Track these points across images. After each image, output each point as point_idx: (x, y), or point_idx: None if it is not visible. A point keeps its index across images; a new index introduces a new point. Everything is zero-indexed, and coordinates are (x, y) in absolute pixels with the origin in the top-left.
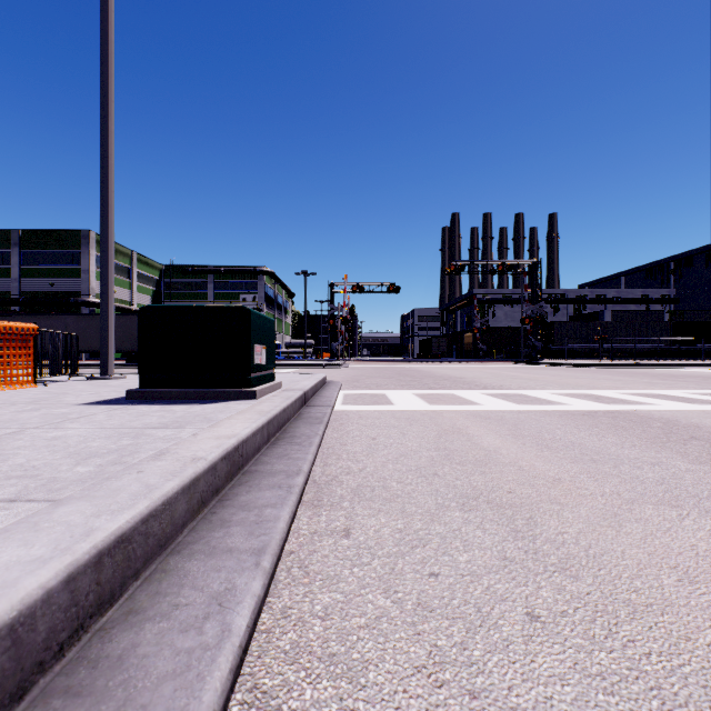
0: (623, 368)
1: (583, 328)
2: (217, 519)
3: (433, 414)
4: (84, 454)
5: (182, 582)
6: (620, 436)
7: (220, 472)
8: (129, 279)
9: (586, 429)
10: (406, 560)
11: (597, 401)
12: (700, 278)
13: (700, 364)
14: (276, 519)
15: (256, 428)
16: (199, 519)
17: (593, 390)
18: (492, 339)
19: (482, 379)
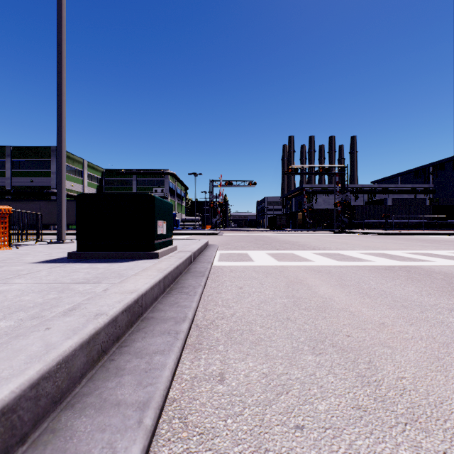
0: (401, 235)
1: (374, 209)
2: (113, 367)
3: (281, 269)
4: (13, 308)
5: (66, 447)
6: (417, 285)
7: (121, 323)
8: (82, 178)
9: (390, 280)
10: (272, 409)
11: (391, 259)
12: (449, 177)
13: (451, 233)
14: (162, 367)
15: (153, 283)
16: (98, 367)
17: (387, 251)
18: (315, 216)
19: (311, 243)
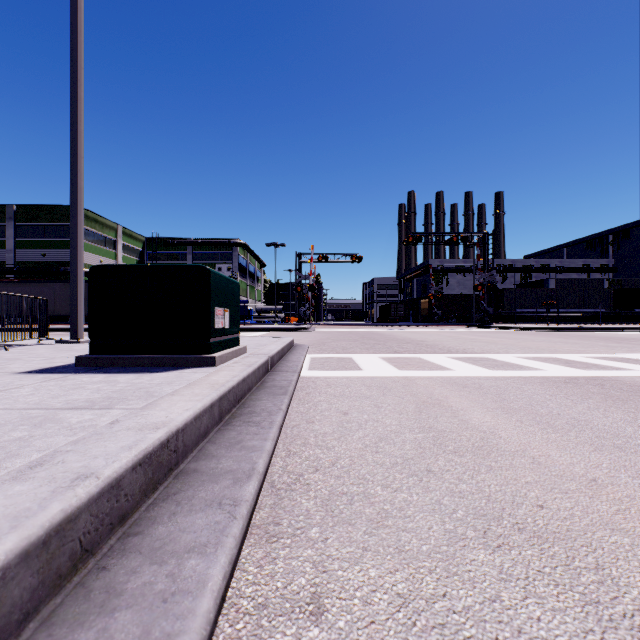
0: (571, 331)
1: (531, 294)
2: (101, 587)
3: (406, 382)
4: None
5: None
6: (624, 409)
7: (130, 488)
8: (115, 250)
9: (579, 400)
10: None
11: (569, 366)
12: (636, 249)
13: None
14: (198, 587)
15: (200, 409)
16: (71, 587)
17: (558, 354)
18: (446, 305)
19: (443, 342)
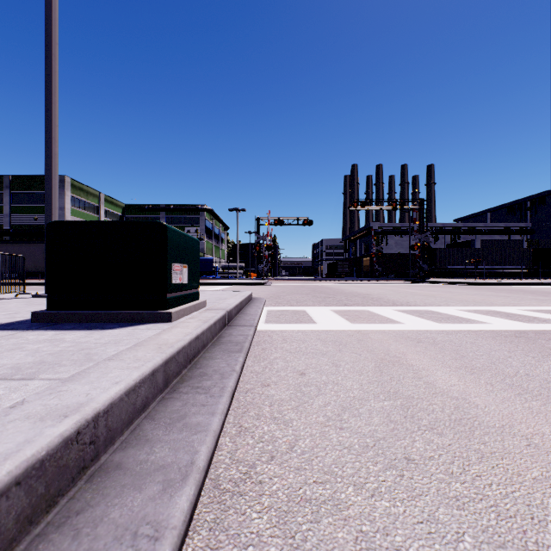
0: (498, 285)
1: (460, 253)
2: None
3: (360, 336)
4: None
5: None
6: None
7: None
8: (97, 215)
9: (541, 358)
10: None
11: (512, 319)
12: None
13: None
14: None
15: (136, 379)
16: None
17: (495, 306)
18: (385, 262)
19: (387, 295)
